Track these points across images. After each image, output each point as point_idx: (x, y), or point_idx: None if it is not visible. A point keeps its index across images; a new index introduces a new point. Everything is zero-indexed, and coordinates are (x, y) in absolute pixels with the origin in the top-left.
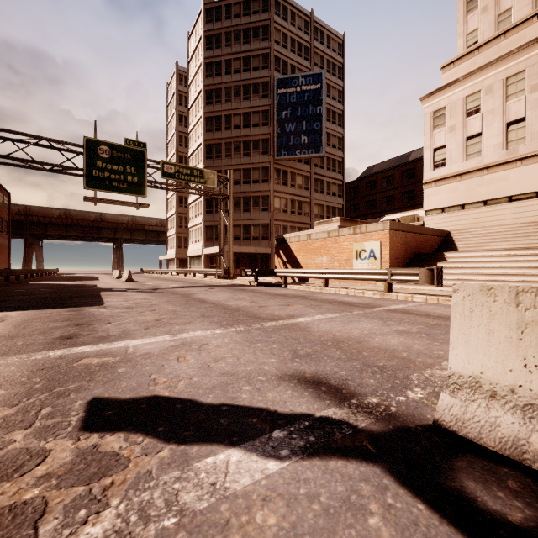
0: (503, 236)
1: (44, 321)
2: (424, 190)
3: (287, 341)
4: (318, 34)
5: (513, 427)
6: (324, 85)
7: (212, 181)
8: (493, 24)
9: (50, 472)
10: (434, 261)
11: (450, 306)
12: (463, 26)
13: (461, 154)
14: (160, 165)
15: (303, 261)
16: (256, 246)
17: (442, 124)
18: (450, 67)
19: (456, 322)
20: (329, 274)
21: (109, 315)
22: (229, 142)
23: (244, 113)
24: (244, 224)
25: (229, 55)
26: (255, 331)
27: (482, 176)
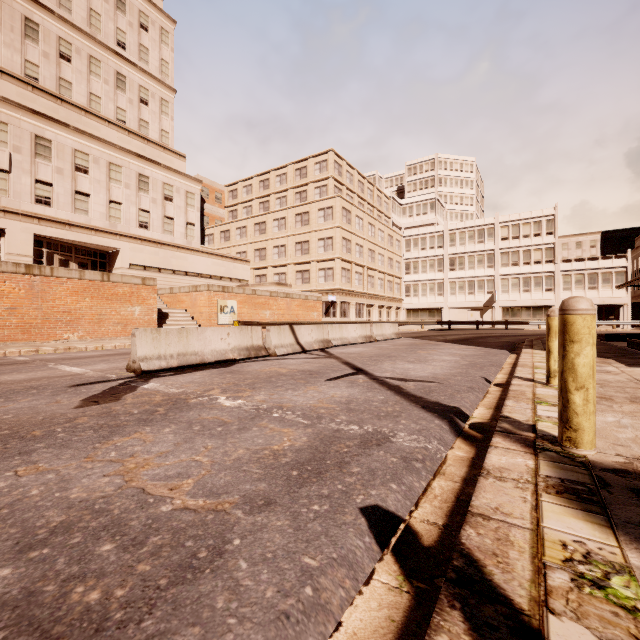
0: None
1: None
2: None
3: None
4: None
5: (158, 363)
6: None
7: None
8: None
9: (148, 397)
10: None
11: None
12: None
13: None
14: None
15: None
16: None
17: None
18: None
19: (138, 341)
20: None
21: None
22: None
23: None
24: None
25: None
26: None
27: None
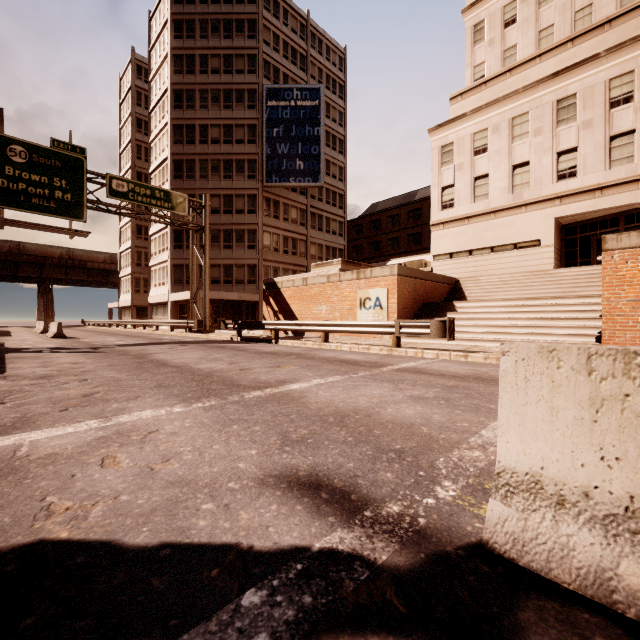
0: (511, 285)
1: None
2: (432, 232)
3: (275, 420)
4: (316, 41)
5: (593, 551)
6: (322, 102)
7: (181, 206)
8: (500, 60)
9: None
10: (443, 311)
11: (464, 362)
12: (471, 57)
13: (469, 195)
14: (106, 179)
15: (299, 310)
16: (241, 292)
17: (450, 161)
18: (458, 100)
19: (506, 396)
20: (329, 326)
21: (7, 390)
22: (206, 159)
23: (224, 124)
24: (224, 263)
25: (206, 49)
26: (231, 406)
27: (489, 220)
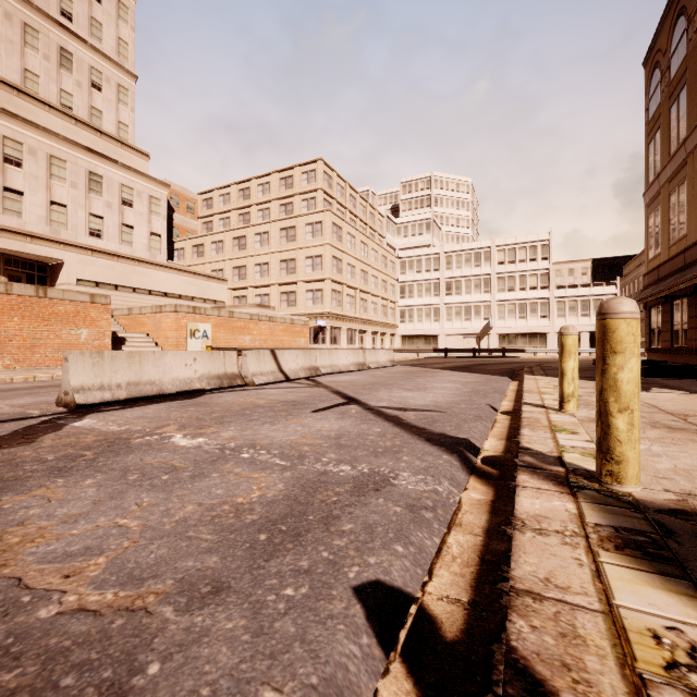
0: None
1: None
2: None
3: None
4: None
5: (100, 394)
6: None
7: None
8: None
9: (75, 438)
10: None
11: None
12: None
13: None
14: None
15: None
16: None
17: None
18: None
19: (72, 367)
20: None
21: None
22: None
23: None
24: None
25: None
26: None
27: None
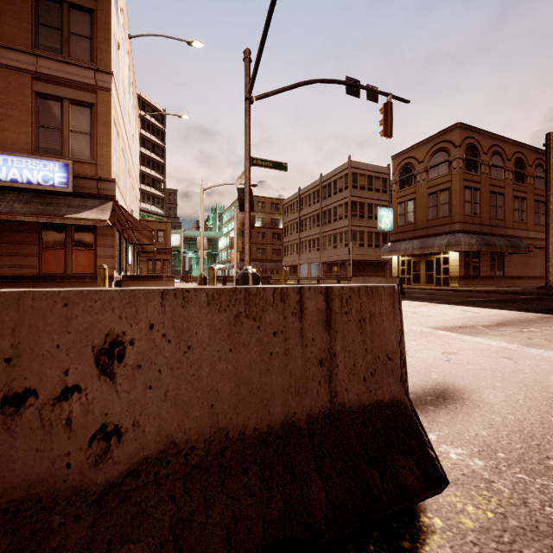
0: None
1: (491, 318)
2: None
3: None
4: None
5: None
6: None
7: None
8: None
9: None
10: None
11: None
12: None
13: None
14: None
15: None
16: None
17: None
18: None
19: None
20: None
21: None
22: None
23: None
24: None
25: None
26: None
27: None
